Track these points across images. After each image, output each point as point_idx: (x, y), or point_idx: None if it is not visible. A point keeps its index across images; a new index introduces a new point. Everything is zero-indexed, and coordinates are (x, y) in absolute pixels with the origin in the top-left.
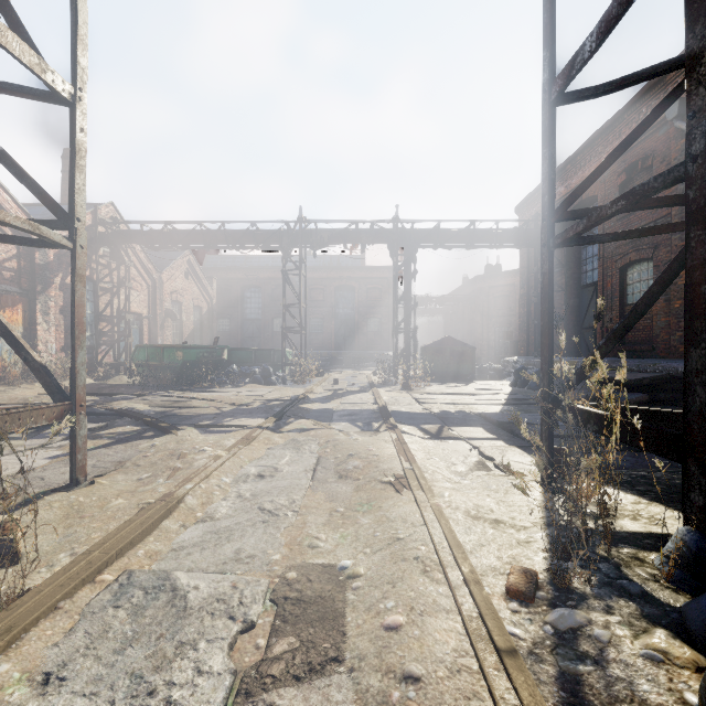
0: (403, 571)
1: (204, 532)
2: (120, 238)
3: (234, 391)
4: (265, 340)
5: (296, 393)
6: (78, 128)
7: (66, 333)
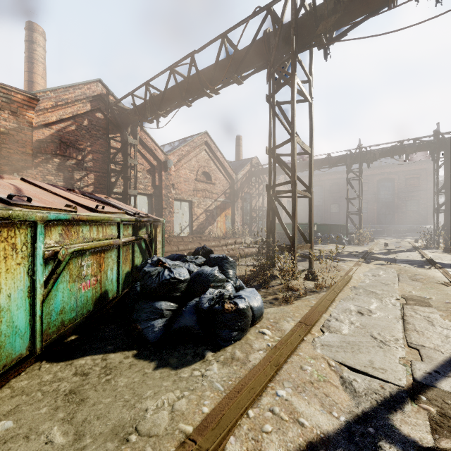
0: (450, 297)
1: (365, 284)
2: (260, 172)
3: (325, 246)
4: (325, 218)
5: (363, 249)
6: (312, 161)
7: (242, 218)
